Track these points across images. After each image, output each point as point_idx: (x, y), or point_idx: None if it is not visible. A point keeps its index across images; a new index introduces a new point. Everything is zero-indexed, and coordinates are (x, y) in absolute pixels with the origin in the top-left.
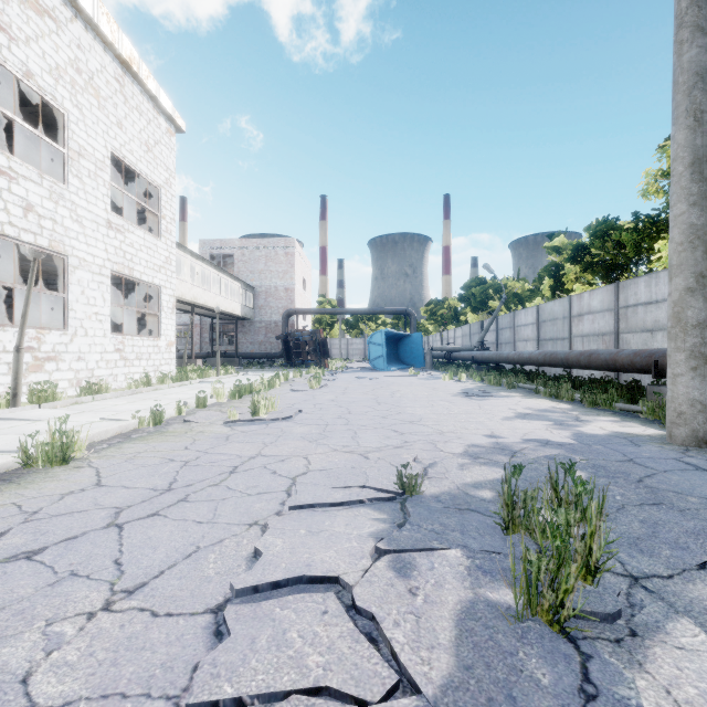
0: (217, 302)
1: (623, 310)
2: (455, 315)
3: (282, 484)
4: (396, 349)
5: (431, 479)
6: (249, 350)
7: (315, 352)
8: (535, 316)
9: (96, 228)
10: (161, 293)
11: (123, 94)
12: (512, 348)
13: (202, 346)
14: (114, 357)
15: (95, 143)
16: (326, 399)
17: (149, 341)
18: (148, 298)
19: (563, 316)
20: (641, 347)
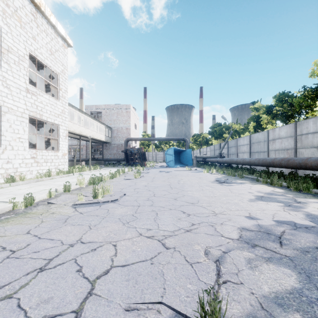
0: (92, 134)
1: (299, 137)
2: (206, 141)
3: (77, 295)
4: (178, 157)
5: (227, 286)
6: (109, 157)
7: (139, 158)
8: (248, 140)
9: (19, 92)
10: (59, 128)
11: (36, 22)
12: (236, 156)
13: (87, 155)
14: (30, 161)
15: (18, 46)
16: (142, 185)
17: (52, 153)
18: (53, 131)
19: (264, 140)
20: (310, 156)
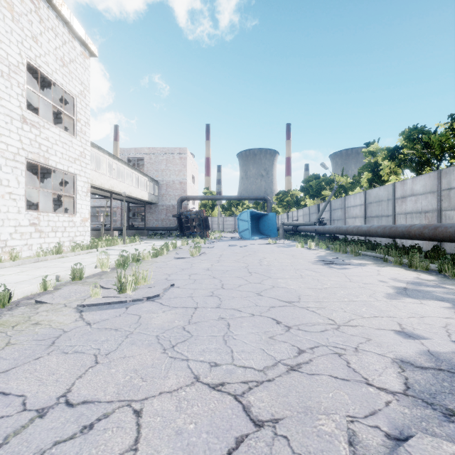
0: (129, 190)
1: (446, 192)
2: (296, 201)
3: None
4: (257, 224)
5: None
6: (154, 225)
7: (199, 226)
8: (362, 199)
9: (10, 121)
10: (76, 179)
11: (38, 14)
12: (342, 223)
13: (122, 222)
14: (29, 230)
15: (8, 49)
16: (202, 267)
17: (64, 217)
18: (68, 184)
19: (388, 198)
20: None
